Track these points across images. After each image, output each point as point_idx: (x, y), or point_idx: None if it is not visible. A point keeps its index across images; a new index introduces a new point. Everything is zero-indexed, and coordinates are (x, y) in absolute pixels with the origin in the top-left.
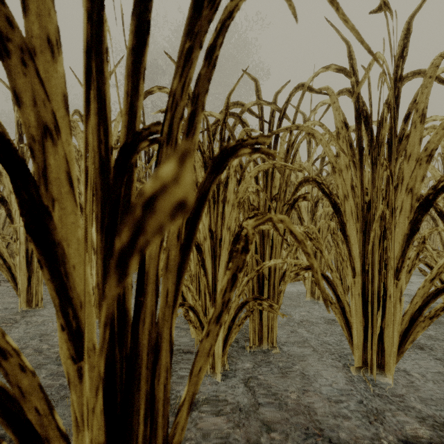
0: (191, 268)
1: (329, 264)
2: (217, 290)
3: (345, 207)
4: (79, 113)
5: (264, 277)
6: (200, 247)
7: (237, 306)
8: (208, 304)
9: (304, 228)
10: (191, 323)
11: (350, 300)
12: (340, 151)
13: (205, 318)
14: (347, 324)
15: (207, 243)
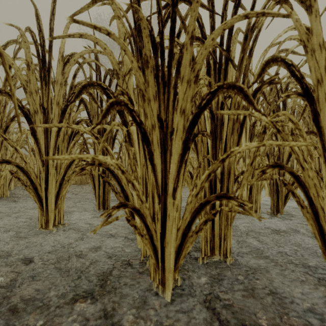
0: (136, 169)
1: (300, 161)
2: (168, 190)
3: (318, 93)
4: (29, 29)
5: (216, 182)
6: (148, 136)
7: (194, 208)
8: (157, 207)
9: (270, 118)
10: (135, 229)
11: (325, 204)
12: (312, 27)
13: (153, 224)
14: (321, 231)
15: (155, 132)
